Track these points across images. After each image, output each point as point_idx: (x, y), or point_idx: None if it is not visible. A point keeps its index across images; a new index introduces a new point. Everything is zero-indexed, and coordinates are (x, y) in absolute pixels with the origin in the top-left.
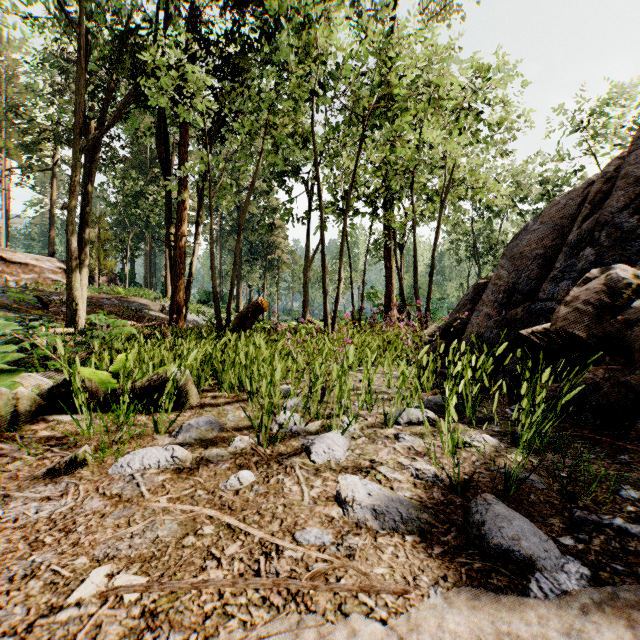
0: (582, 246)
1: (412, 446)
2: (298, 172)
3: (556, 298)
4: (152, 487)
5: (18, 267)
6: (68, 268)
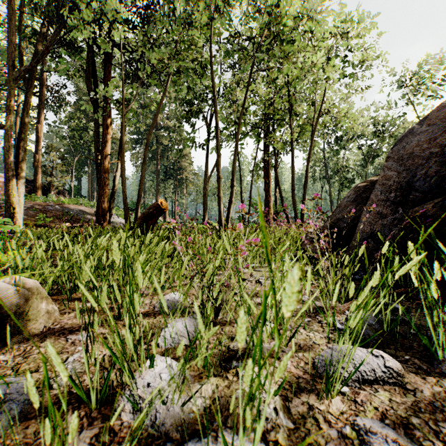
0: None
1: None
2: (199, 111)
3: None
4: None
5: None
6: (7, 178)
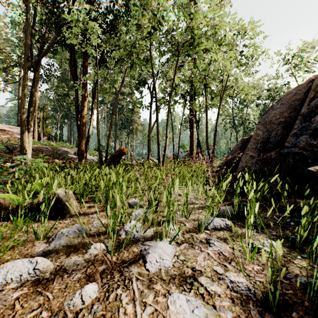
0: (311, 115)
1: (221, 251)
2: (145, 83)
3: (298, 146)
4: (2, 308)
5: (0, 131)
6: (21, 131)
